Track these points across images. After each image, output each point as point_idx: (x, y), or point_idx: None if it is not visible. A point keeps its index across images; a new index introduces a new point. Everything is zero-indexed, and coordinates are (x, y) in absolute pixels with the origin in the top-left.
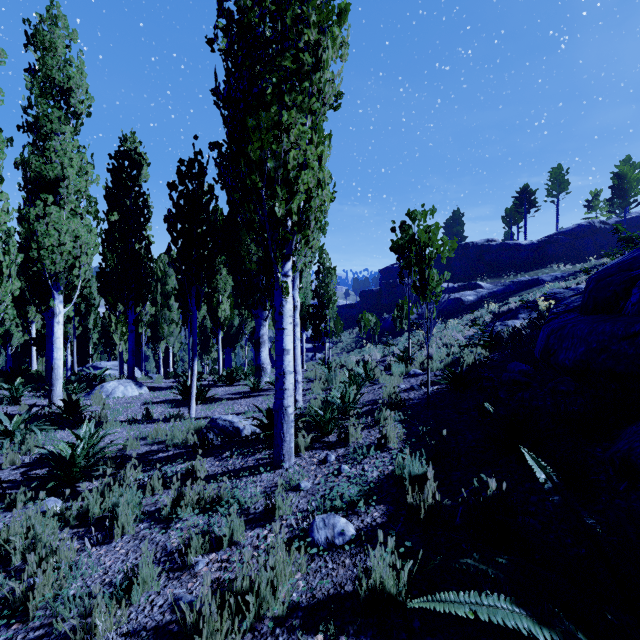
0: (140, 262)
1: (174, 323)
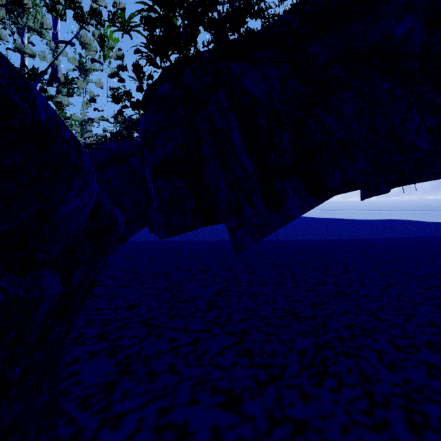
0: None
1: None
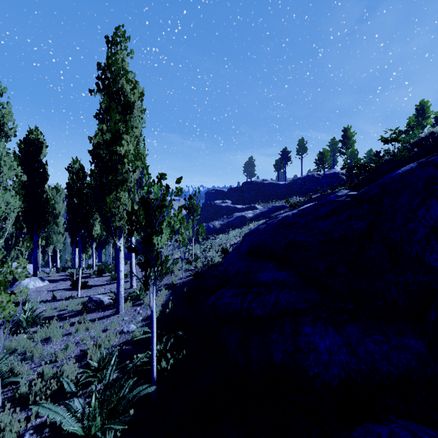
0: (42, 206)
1: (61, 234)
